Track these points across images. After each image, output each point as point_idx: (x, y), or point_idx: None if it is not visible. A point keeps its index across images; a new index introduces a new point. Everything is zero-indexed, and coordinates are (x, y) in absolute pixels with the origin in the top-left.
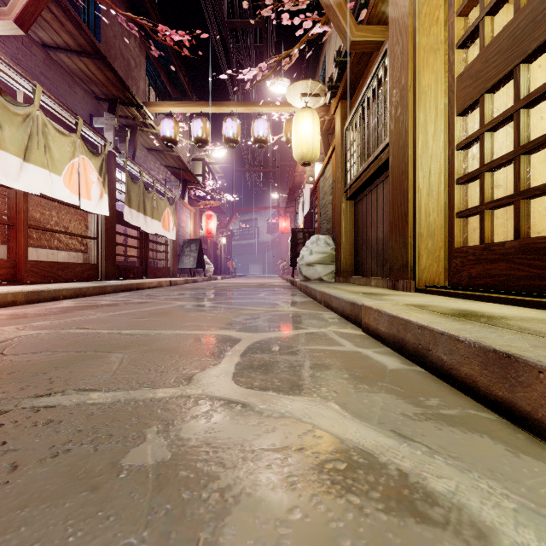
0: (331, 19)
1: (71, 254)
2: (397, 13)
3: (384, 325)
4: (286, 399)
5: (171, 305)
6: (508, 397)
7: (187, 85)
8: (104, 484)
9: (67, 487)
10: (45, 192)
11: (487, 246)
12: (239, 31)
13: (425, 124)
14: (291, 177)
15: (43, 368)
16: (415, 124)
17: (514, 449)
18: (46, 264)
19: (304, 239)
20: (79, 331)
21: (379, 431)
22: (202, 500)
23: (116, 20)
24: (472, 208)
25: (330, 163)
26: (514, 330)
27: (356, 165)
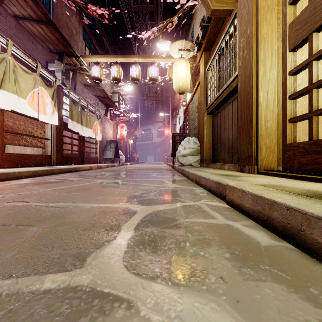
0: None
1: (35, 149)
2: None
3: (248, 202)
4: (174, 293)
5: (93, 182)
6: None
7: (108, 46)
8: None
9: None
10: (15, 109)
11: (315, 142)
12: (140, 12)
13: (264, 60)
14: (171, 104)
15: None
16: (258, 59)
17: None
18: (16, 155)
19: (180, 140)
20: (18, 204)
21: None
22: None
23: (63, 4)
24: (302, 115)
25: (196, 92)
26: None
27: (214, 92)
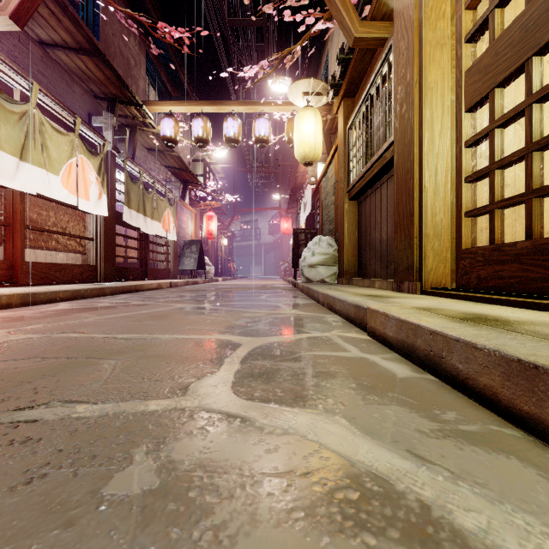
0: (334, 14)
1: (69, 255)
2: (403, 7)
3: (391, 329)
4: (289, 413)
5: (170, 308)
6: (535, 413)
7: (187, 85)
8: (80, 519)
9: (37, 523)
10: (42, 192)
11: (497, 247)
12: (240, 29)
13: (431, 122)
14: (293, 178)
15: (29, 376)
16: (421, 121)
17: (548, 473)
18: (43, 266)
19: (306, 240)
20: (73, 335)
21: (393, 451)
22: (193, 541)
23: (115, 18)
24: (481, 207)
25: (332, 163)
26: (536, 337)
27: (359, 165)
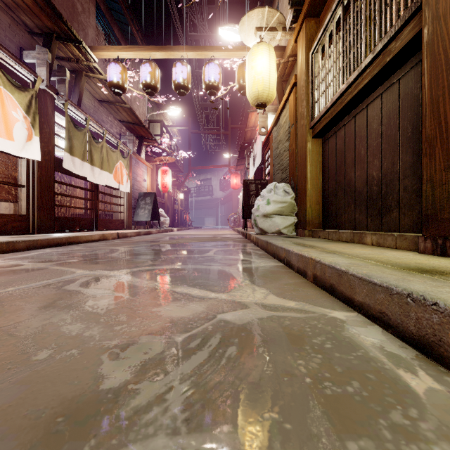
0: None
1: (1, 204)
2: None
3: None
4: None
5: (49, 281)
6: None
7: (141, 41)
8: None
9: None
10: None
11: None
12: None
13: None
14: (241, 140)
15: None
16: None
17: None
18: None
19: (257, 190)
20: None
21: None
22: None
23: None
24: None
25: (286, 107)
26: None
27: (330, 88)
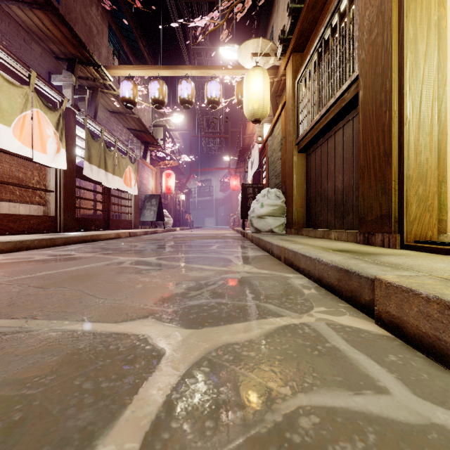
0: None
1: (31, 207)
2: None
3: None
4: None
5: (107, 262)
6: None
7: (147, 56)
8: None
9: None
10: None
11: None
12: (194, 5)
13: (415, 40)
14: (240, 143)
15: None
16: (402, 39)
17: None
18: None
19: (254, 194)
20: None
21: None
22: None
23: None
24: None
25: (279, 121)
26: None
27: (310, 115)
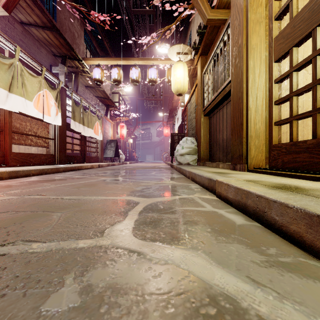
0: (195, 5)
1: (39, 149)
2: (236, 0)
3: (231, 194)
4: (168, 249)
5: (97, 180)
6: None
7: (109, 48)
8: None
9: None
10: (22, 111)
11: (294, 143)
12: (139, 16)
13: (253, 68)
14: (170, 103)
15: (5, 223)
16: (248, 68)
17: None
18: (23, 155)
19: (179, 139)
20: (37, 197)
21: (237, 277)
22: None
23: (66, 9)
24: (284, 119)
25: (194, 94)
26: None
27: (210, 95)
